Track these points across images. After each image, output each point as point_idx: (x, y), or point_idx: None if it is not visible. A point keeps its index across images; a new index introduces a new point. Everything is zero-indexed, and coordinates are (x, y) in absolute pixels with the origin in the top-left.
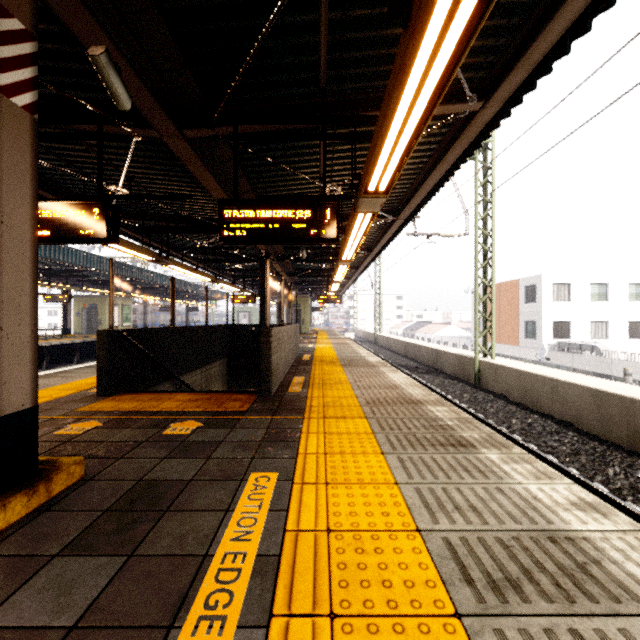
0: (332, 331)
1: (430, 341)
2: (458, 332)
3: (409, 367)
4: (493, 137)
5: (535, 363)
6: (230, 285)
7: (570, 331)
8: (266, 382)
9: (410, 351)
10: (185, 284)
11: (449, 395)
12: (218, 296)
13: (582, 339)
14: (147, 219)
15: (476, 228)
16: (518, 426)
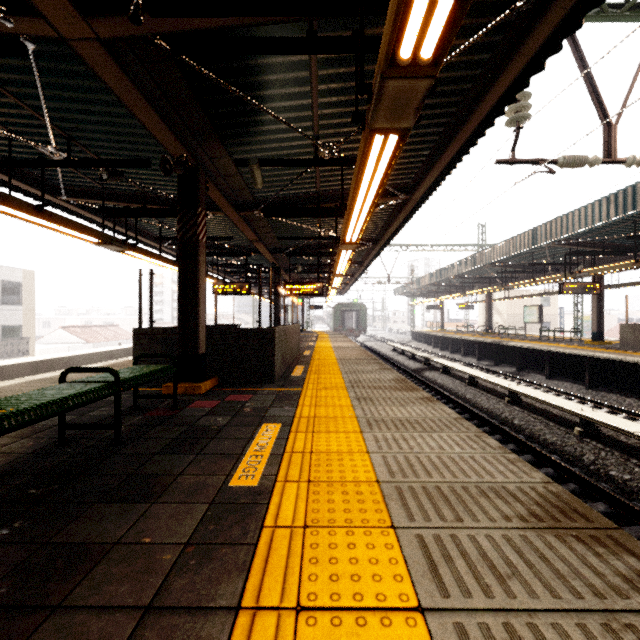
0: None
1: None
2: None
3: None
4: None
5: None
6: None
7: None
8: None
9: None
10: None
11: None
12: None
13: None
14: None
15: None
16: None
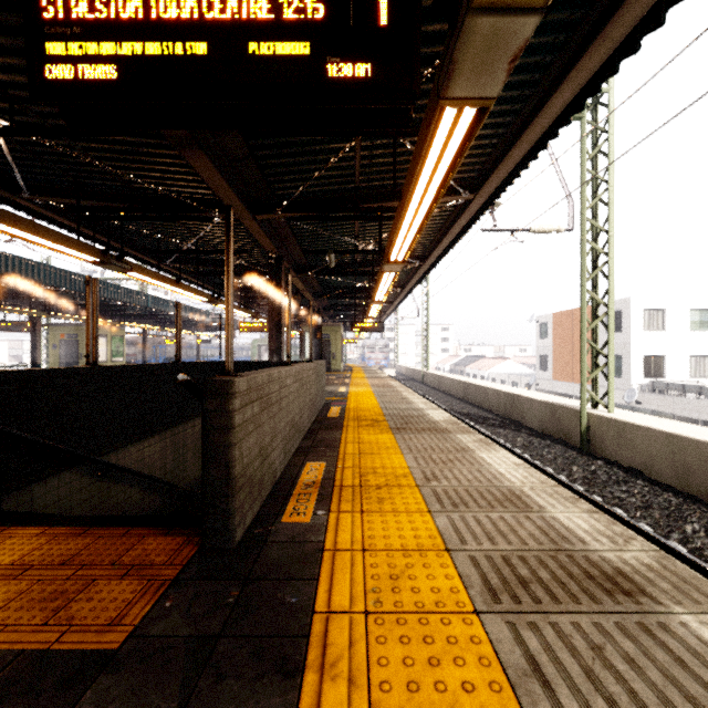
0: (370, 367)
1: (484, 379)
2: (517, 368)
3: (473, 416)
4: (610, 84)
5: (620, 407)
6: (236, 308)
7: (665, 368)
8: (220, 512)
9: (471, 394)
10: (191, 310)
11: (547, 466)
12: (234, 326)
13: (680, 378)
14: (88, 198)
15: (584, 220)
16: (703, 540)
